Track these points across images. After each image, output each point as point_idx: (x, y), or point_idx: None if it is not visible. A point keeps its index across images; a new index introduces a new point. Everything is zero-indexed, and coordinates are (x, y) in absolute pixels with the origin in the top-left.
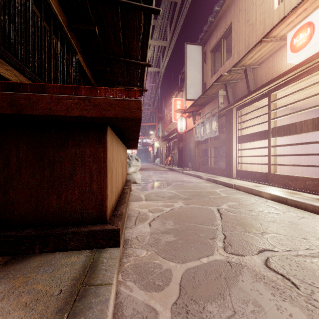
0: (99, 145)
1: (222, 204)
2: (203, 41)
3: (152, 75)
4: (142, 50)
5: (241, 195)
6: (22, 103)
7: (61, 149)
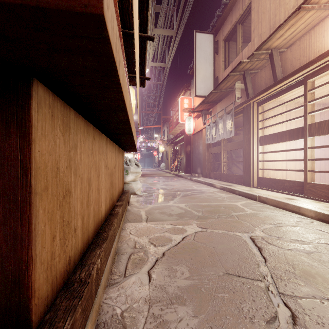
0: (10, 128)
1: (253, 227)
2: (215, 28)
3: (157, 71)
4: (141, 12)
5: (273, 212)
6: None
7: None
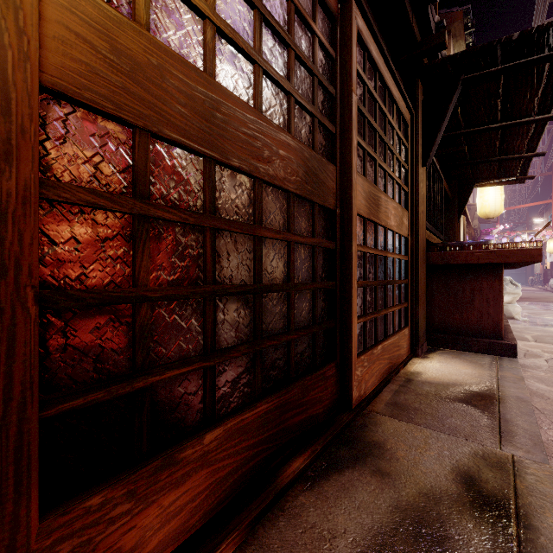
0: (495, 279)
1: None
2: None
3: None
4: (529, 144)
5: None
6: (448, 258)
7: (462, 282)
